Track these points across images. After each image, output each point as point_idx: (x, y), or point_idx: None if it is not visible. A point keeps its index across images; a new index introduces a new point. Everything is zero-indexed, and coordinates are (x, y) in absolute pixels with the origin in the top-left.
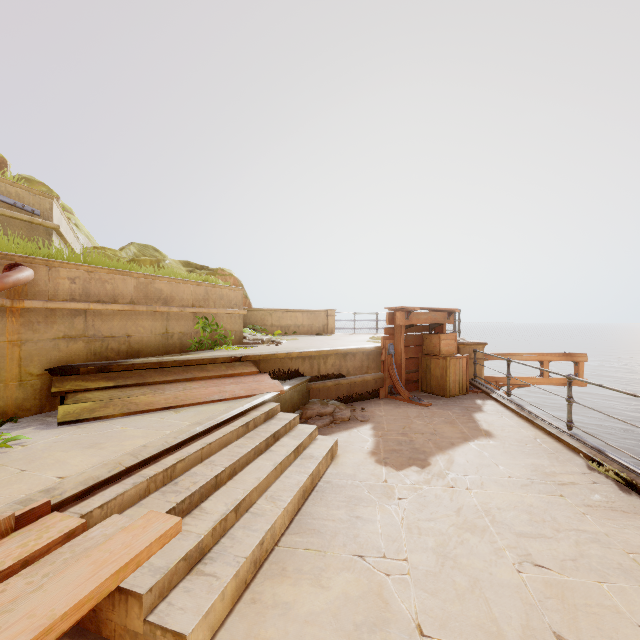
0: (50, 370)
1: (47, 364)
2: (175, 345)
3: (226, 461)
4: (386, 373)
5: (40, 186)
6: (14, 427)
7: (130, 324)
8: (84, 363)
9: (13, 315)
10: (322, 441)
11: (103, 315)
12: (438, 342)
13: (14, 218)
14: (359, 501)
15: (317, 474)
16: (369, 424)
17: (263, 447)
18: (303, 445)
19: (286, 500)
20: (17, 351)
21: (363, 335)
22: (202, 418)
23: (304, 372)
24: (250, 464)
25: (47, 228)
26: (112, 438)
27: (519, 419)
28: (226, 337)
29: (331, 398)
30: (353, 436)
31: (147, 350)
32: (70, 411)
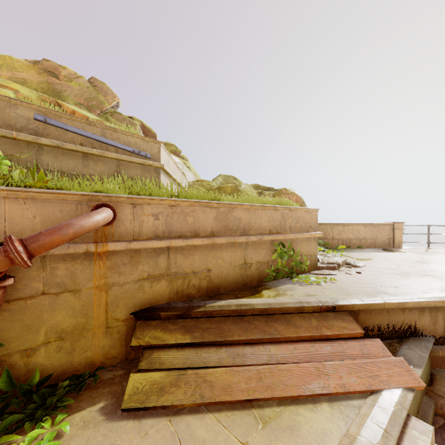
0: (134, 314)
1: (132, 307)
2: (253, 275)
3: None
4: None
5: (172, 147)
6: (89, 394)
7: (210, 257)
8: (165, 305)
9: (100, 258)
10: None
11: (185, 250)
12: None
13: (133, 162)
14: None
15: None
16: None
17: None
18: None
19: None
20: (104, 296)
21: None
22: None
23: (422, 328)
24: None
25: (156, 168)
26: None
27: None
28: (301, 263)
29: None
30: None
31: (226, 283)
32: (139, 386)
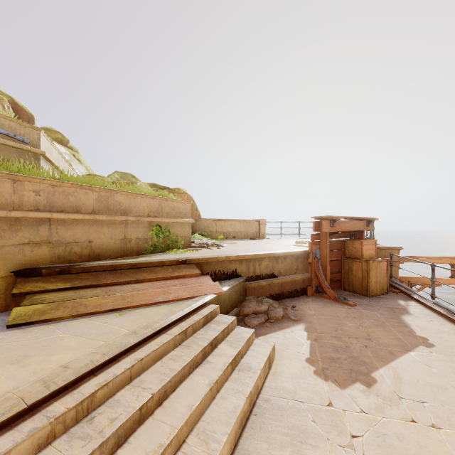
0: (15, 272)
1: (12, 267)
2: (132, 249)
3: (156, 382)
4: (313, 274)
5: (57, 134)
6: None
7: (92, 231)
8: (47, 266)
9: None
10: (259, 347)
11: (66, 223)
12: (360, 247)
13: (7, 145)
14: (305, 436)
15: (255, 390)
16: (301, 324)
17: (199, 358)
18: (240, 353)
19: (220, 440)
20: None
21: (288, 239)
22: (141, 324)
23: (241, 273)
24: (184, 381)
25: (35, 154)
26: (44, 349)
27: (452, 324)
28: (177, 242)
29: (265, 295)
30: (288, 338)
31: (107, 253)
32: (22, 313)
